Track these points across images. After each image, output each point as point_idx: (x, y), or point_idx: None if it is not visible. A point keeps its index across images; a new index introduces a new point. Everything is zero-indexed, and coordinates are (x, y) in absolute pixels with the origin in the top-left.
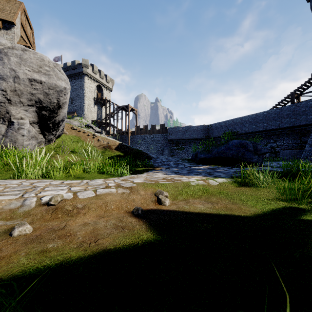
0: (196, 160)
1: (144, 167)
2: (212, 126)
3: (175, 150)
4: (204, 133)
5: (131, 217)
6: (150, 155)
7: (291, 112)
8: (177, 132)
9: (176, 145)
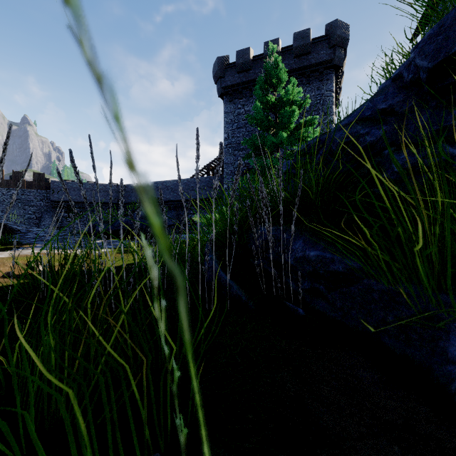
0: (94, 234)
1: (3, 246)
2: (127, 188)
3: (65, 218)
4: (115, 195)
5: (2, 278)
6: (14, 227)
7: (207, 184)
8: (70, 190)
9: (67, 211)
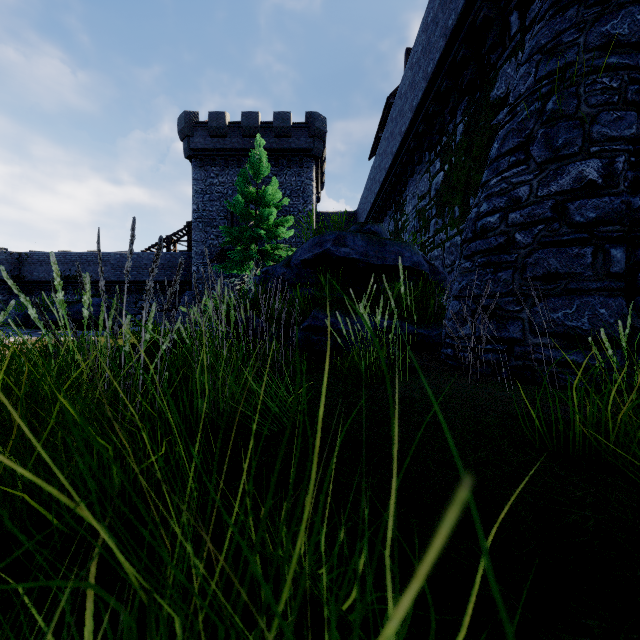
0: (30, 325)
1: None
2: (31, 258)
3: None
4: (7, 268)
5: None
6: None
7: (167, 263)
8: None
9: None
